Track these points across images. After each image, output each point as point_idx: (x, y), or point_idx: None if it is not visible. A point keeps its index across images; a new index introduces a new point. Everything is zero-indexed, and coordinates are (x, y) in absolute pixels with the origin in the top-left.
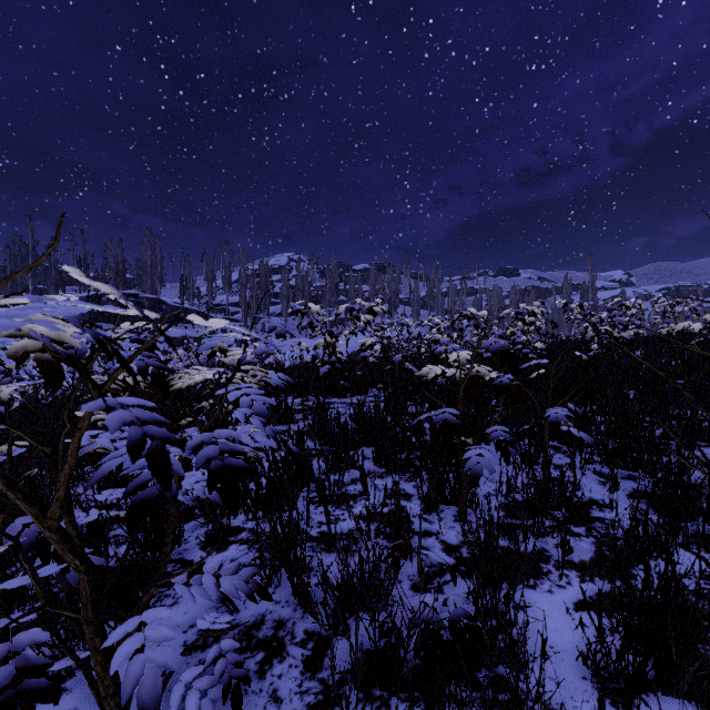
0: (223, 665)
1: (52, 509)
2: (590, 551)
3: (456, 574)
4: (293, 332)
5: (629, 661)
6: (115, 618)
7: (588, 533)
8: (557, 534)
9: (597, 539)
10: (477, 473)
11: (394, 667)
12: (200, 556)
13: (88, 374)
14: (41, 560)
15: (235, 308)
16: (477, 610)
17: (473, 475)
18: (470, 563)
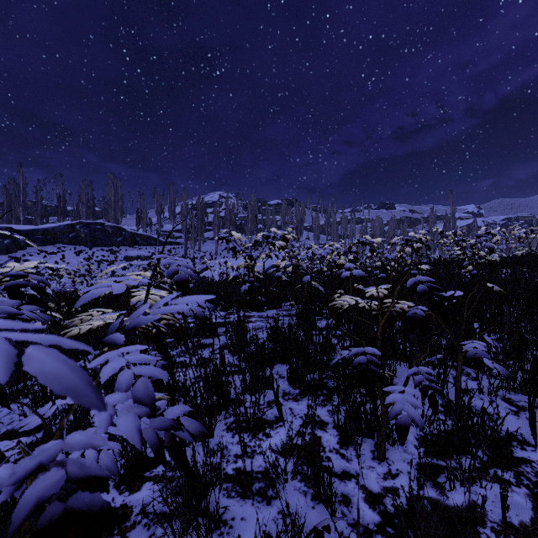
0: None
1: None
2: (528, 508)
3: None
4: (222, 252)
5: None
6: None
7: (518, 480)
8: (484, 480)
9: (530, 490)
10: (405, 423)
11: None
12: (112, 497)
13: None
14: None
15: (179, 234)
16: None
17: (400, 425)
18: (399, 525)
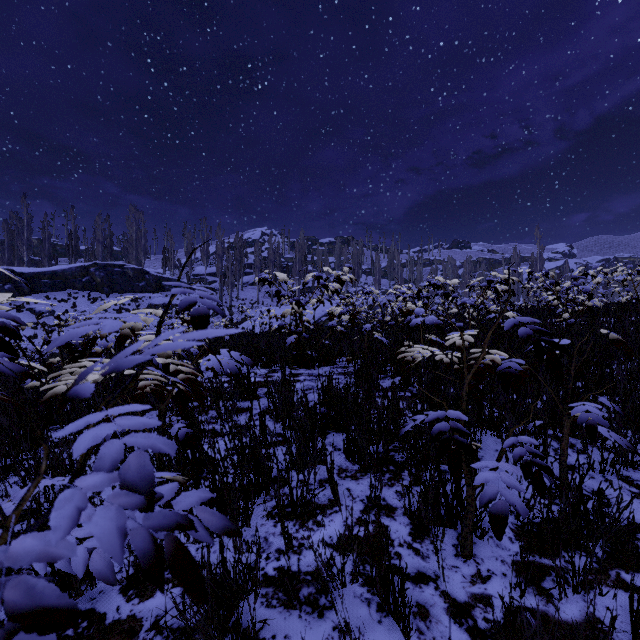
0: None
1: None
2: None
3: None
4: (265, 299)
5: None
6: None
7: None
8: (604, 586)
9: None
10: (502, 511)
11: None
12: (116, 606)
13: None
14: None
15: (213, 278)
16: None
17: (495, 514)
18: None
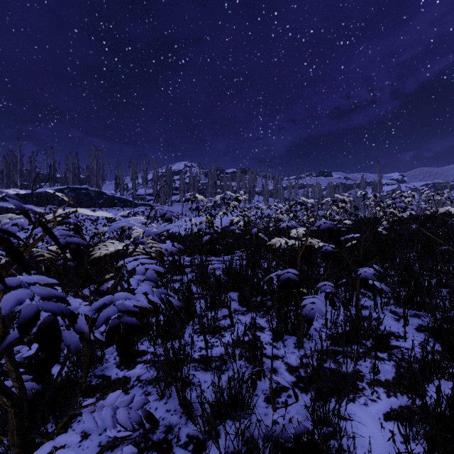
0: None
1: None
2: (392, 372)
3: (297, 389)
4: (187, 212)
5: None
6: (40, 436)
7: (389, 357)
8: (367, 358)
9: (396, 363)
10: (311, 316)
11: None
12: (116, 373)
13: None
14: None
15: (150, 197)
16: (315, 427)
17: (308, 318)
18: (307, 381)
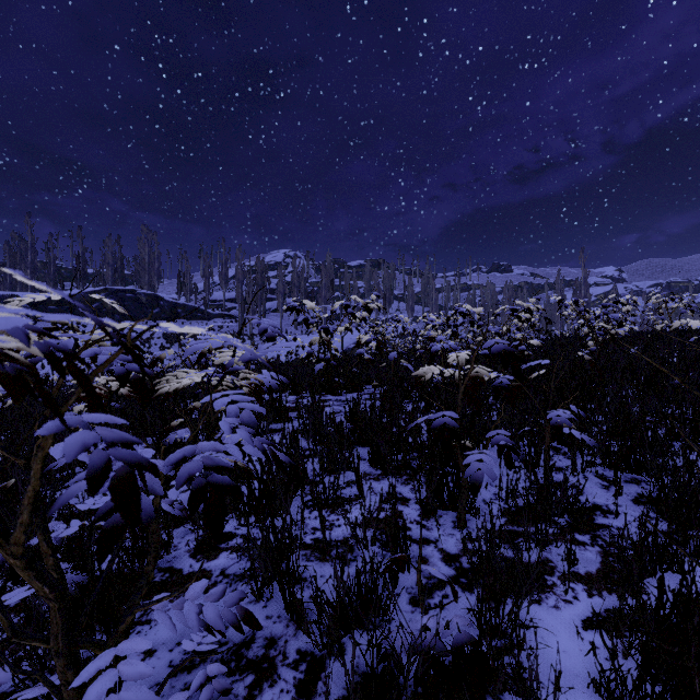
0: (209, 693)
1: (16, 535)
2: (596, 562)
3: (456, 586)
4: (289, 327)
5: (647, 692)
6: (91, 646)
7: (593, 541)
8: (561, 542)
9: (603, 549)
10: (478, 480)
11: (392, 696)
12: (189, 564)
13: (43, 391)
14: (13, 581)
15: (232, 304)
16: (482, 634)
17: (473, 482)
18: (471, 574)
